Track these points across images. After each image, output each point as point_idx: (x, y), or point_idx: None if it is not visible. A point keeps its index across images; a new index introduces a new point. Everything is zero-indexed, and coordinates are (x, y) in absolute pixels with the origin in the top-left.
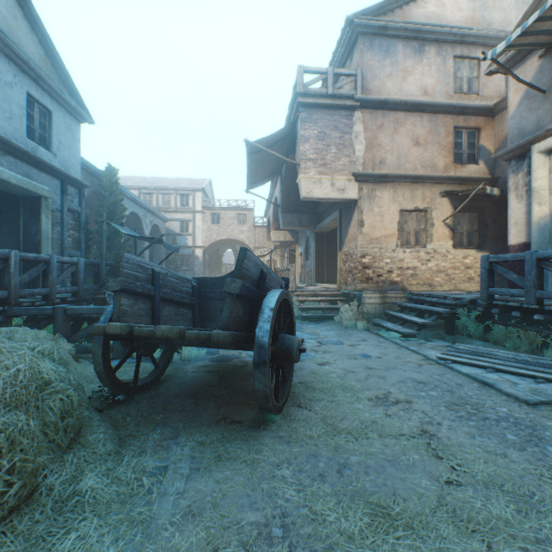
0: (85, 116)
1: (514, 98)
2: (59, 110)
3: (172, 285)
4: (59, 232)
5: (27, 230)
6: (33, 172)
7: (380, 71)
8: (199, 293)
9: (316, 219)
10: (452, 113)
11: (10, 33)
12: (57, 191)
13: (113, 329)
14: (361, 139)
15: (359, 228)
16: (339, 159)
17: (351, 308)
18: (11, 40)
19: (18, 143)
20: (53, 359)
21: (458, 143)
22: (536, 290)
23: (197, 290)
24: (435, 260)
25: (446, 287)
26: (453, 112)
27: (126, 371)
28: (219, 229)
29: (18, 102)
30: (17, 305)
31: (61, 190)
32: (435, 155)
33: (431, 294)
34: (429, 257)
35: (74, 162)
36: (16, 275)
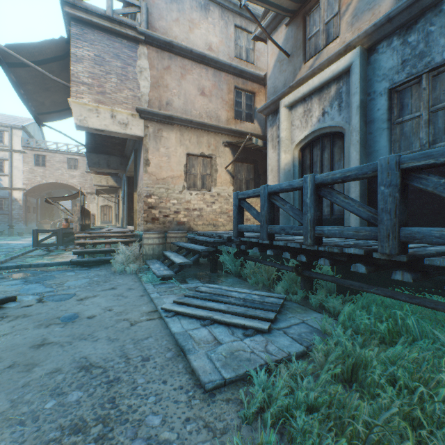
0: None
1: (271, 61)
2: None
3: None
4: None
5: None
6: None
7: (168, 13)
8: None
9: (126, 162)
10: (233, 74)
11: None
12: None
13: None
14: (147, 75)
15: (144, 166)
16: (121, 90)
17: (131, 249)
18: None
19: None
20: None
21: (239, 102)
22: (268, 225)
23: None
24: (219, 203)
25: (228, 227)
26: (234, 73)
27: None
28: (45, 172)
29: None
30: None
31: None
32: (219, 108)
33: (204, 233)
34: (214, 200)
35: None
36: None
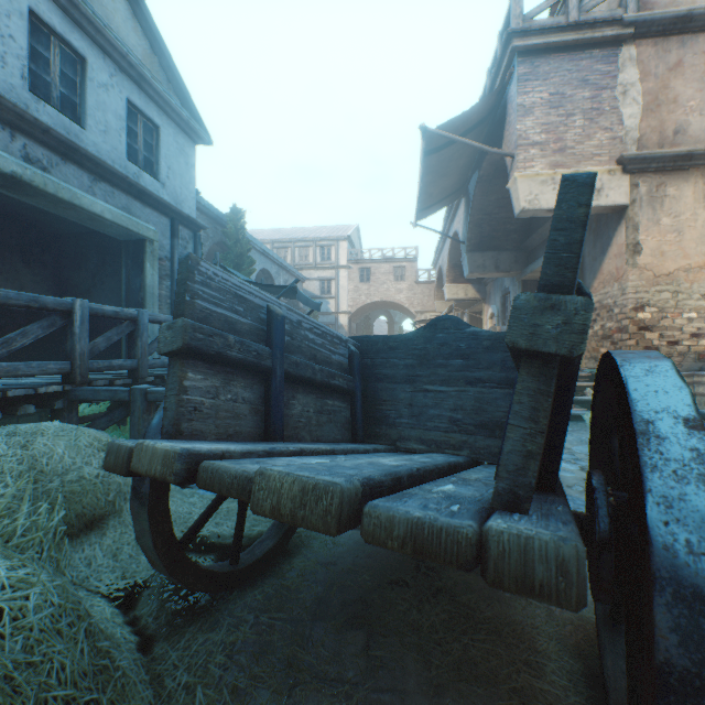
0: (201, 134)
1: None
2: (169, 126)
3: (309, 349)
4: (169, 288)
5: (129, 285)
6: (134, 205)
7: None
8: (361, 368)
9: (523, 258)
10: None
11: (105, 17)
12: (166, 233)
13: (146, 462)
14: (635, 94)
15: (630, 256)
16: (590, 136)
17: None
18: (104, 24)
19: (115, 166)
20: (8, 532)
21: None
22: None
23: (357, 361)
24: None
25: None
26: None
27: (229, 511)
28: (369, 289)
29: (115, 111)
30: (86, 384)
31: (171, 231)
32: None
33: None
34: None
35: (188, 195)
36: (84, 338)
